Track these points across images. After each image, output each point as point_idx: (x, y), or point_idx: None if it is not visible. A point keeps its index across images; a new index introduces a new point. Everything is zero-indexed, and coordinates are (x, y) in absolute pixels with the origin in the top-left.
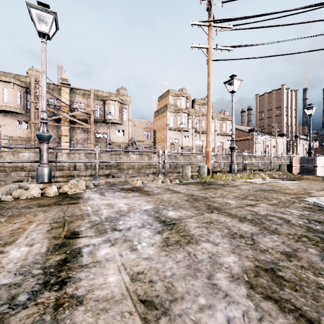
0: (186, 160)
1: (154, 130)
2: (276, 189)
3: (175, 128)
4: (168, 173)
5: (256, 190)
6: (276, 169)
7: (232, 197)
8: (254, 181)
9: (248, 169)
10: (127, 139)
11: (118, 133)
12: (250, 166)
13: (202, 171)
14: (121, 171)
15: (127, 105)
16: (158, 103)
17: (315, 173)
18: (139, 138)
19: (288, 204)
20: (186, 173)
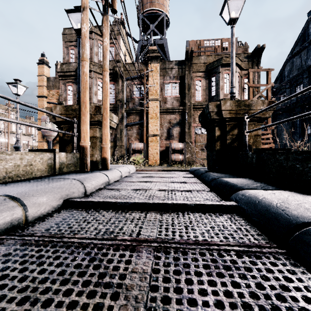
0: None
1: None
2: None
3: None
4: None
5: None
6: None
7: None
8: None
9: None
10: None
11: None
12: None
13: None
14: None
15: None
16: None
17: None
18: None
19: None
20: None
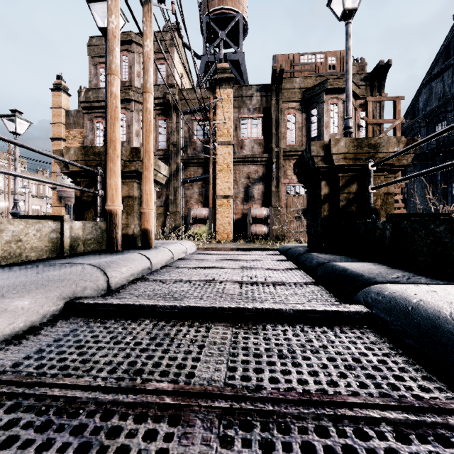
0: None
1: None
2: None
3: None
4: None
5: None
6: None
7: None
8: None
9: None
10: None
11: None
12: None
13: None
14: None
15: None
16: None
17: None
18: None
19: None
20: None
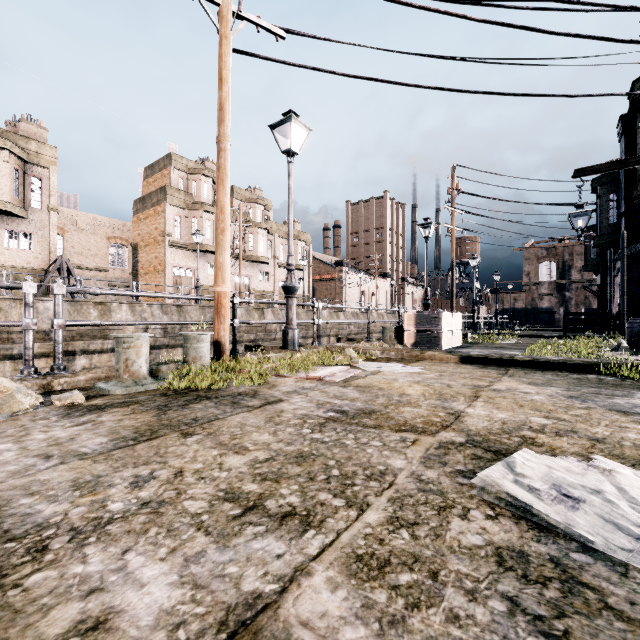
0: (207, 317)
1: (134, 245)
2: (379, 403)
3: (186, 245)
4: (159, 349)
5: (325, 417)
6: (377, 337)
7: (206, 501)
8: (331, 374)
9: (333, 334)
10: (43, 261)
11: (12, 240)
12: (337, 328)
13: (193, 353)
14: (1, 350)
15: (45, 168)
16: (144, 181)
17: (439, 343)
18: (95, 261)
19: (432, 539)
20: (129, 363)
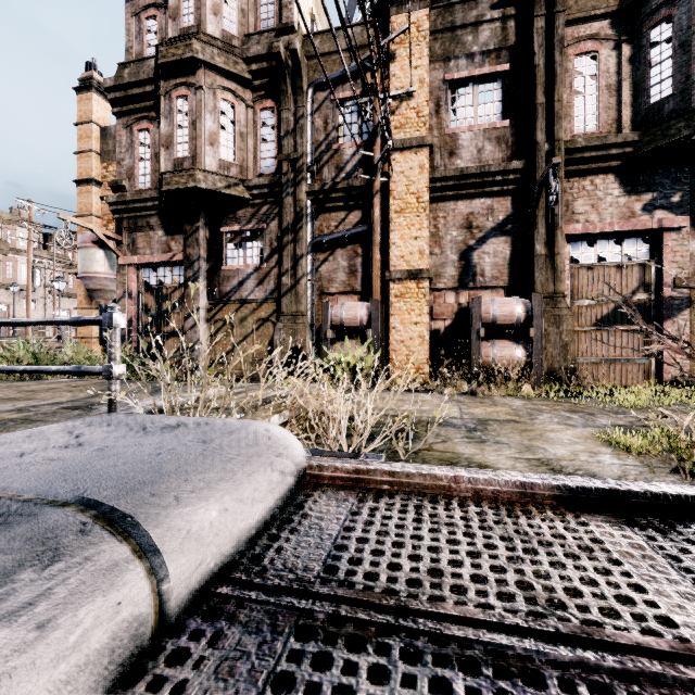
0: None
1: None
2: None
3: (1, 284)
4: None
5: None
6: None
7: None
8: None
9: None
10: None
11: None
12: None
13: None
14: None
15: None
16: None
17: None
18: None
19: None
20: None
